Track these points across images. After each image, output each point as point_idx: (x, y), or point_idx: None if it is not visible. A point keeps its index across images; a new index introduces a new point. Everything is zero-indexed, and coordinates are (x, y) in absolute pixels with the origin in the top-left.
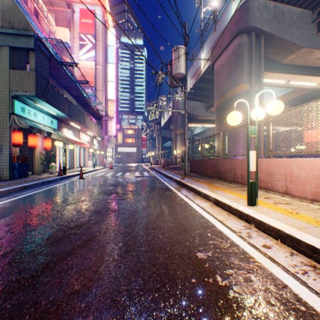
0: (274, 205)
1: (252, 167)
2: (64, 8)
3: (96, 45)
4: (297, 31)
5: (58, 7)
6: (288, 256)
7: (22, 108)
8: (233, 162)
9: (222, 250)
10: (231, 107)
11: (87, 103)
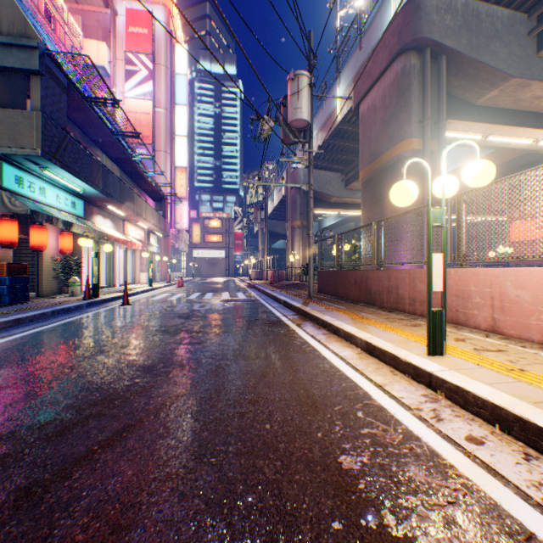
0: (477, 354)
1: (437, 284)
2: (99, 7)
3: (154, 73)
4: (502, 48)
5: (87, 5)
6: (522, 463)
7: (17, 177)
8: (395, 275)
9: (390, 449)
10: (389, 180)
11: (139, 173)
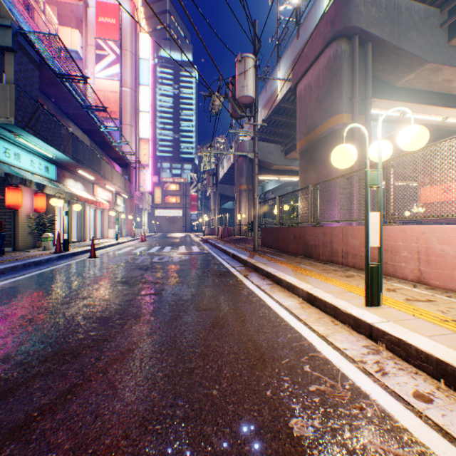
0: (410, 304)
1: (373, 241)
2: None
3: (121, 57)
4: (419, 37)
5: None
6: None
7: None
8: (330, 232)
9: (340, 409)
10: (323, 149)
11: (107, 142)
